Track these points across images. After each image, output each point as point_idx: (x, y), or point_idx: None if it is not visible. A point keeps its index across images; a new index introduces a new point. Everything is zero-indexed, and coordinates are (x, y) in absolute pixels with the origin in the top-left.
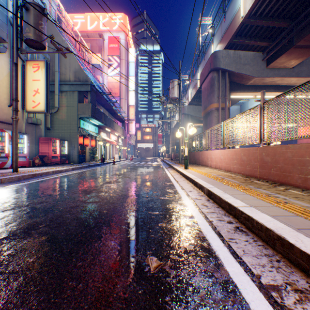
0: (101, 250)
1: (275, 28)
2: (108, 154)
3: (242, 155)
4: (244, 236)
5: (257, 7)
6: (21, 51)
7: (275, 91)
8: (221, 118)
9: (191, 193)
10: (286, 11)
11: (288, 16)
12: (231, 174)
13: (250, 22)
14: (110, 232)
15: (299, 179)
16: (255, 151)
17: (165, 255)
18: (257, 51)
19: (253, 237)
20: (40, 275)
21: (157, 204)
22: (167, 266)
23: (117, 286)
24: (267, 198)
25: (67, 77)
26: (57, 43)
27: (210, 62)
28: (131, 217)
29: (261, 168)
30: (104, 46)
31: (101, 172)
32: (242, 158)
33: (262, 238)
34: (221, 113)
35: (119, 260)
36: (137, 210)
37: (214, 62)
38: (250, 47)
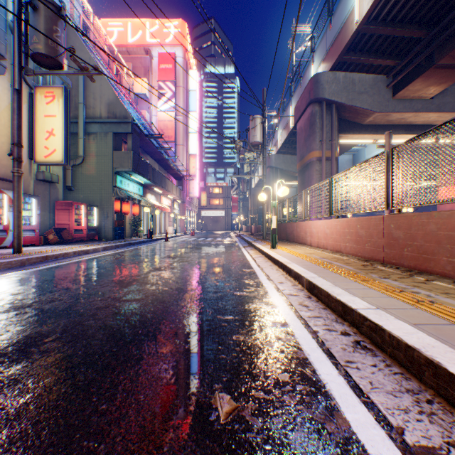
0: (140, 381)
1: (406, 39)
2: (158, 227)
3: (358, 228)
4: (370, 357)
5: (380, 7)
6: (25, 71)
7: (405, 133)
8: (325, 173)
9: (283, 287)
10: (422, 14)
11: (425, 21)
12: (341, 256)
13: (369, 29)
14: (155, 350)
15: (448, 265)
16: (378, 222)
17: (244, 391)
18: (379, 73)
19: (384, 358)
20: (35, 429)
21: (230, 304)
22: (248, 410)
23: (163, 449)
24: (401, 294)
25: (97, 112)
26: (80, 59)
27: (309, 89)
28: (191, 325)
29: (389, 248)
30: (152, 67)
31: (147, 253)
32: (358, 232)
33: (399, 361)
34: (326, 166)
35: (168, 400)
36: (199, 314)
37: (316, 89)
38: (368, 68)
